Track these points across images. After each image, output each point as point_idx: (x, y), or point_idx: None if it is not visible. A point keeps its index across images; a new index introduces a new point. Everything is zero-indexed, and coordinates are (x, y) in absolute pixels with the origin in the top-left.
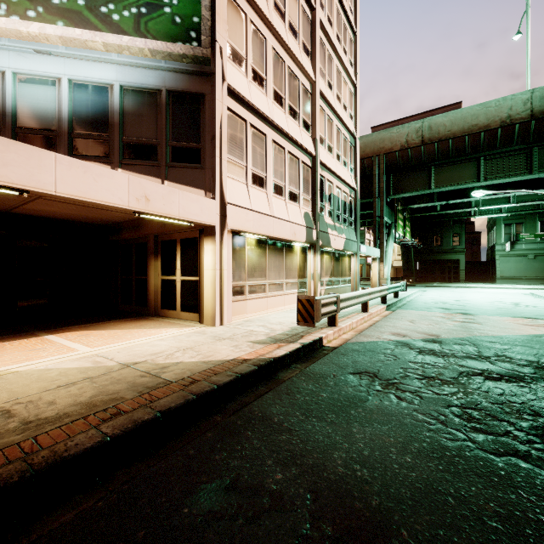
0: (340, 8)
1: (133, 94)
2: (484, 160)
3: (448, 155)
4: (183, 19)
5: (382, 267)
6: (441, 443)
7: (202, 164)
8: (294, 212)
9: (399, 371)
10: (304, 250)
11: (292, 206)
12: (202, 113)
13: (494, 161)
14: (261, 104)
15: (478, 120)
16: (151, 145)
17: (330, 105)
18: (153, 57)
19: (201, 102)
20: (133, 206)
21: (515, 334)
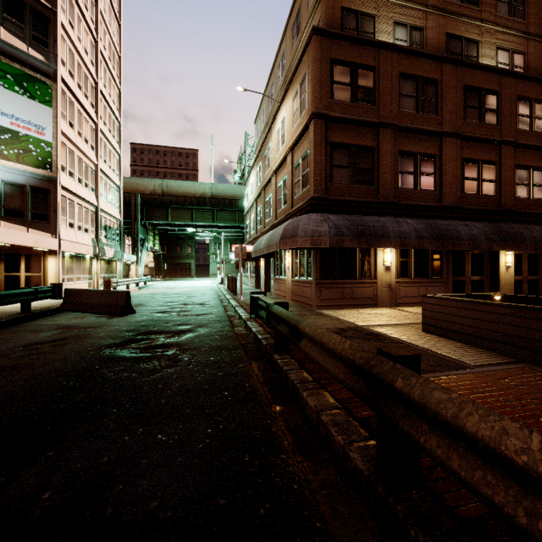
0: (111, 112)
1: (9, 185)
2: (195, 211)
3: (177, 204)
4: (43, 159)
5: (138, 268)
6: (144, 299)
7: (49, 221)
8: (87, 239)
9: (139, 297)
10: (91, 259)
11: (86, 235)
12: (49, 198)
13: (199, 212)
14: (73, 187)
15: (191, 190)
16: (20, 211)
17: (105, 174)
18: (23, 170)
19: (49, 193)
20: (34, 246)
21: (180, 291)
